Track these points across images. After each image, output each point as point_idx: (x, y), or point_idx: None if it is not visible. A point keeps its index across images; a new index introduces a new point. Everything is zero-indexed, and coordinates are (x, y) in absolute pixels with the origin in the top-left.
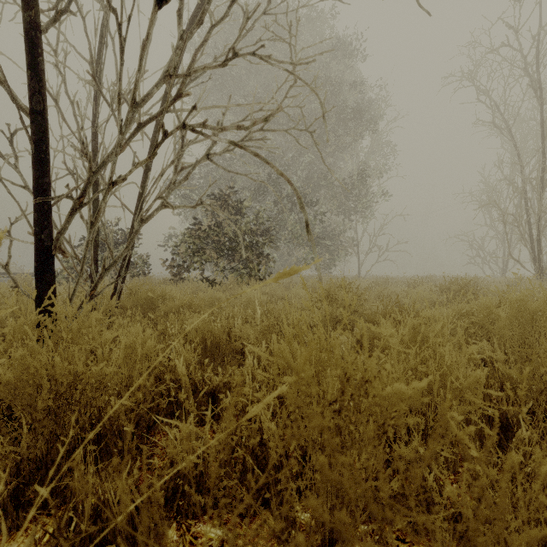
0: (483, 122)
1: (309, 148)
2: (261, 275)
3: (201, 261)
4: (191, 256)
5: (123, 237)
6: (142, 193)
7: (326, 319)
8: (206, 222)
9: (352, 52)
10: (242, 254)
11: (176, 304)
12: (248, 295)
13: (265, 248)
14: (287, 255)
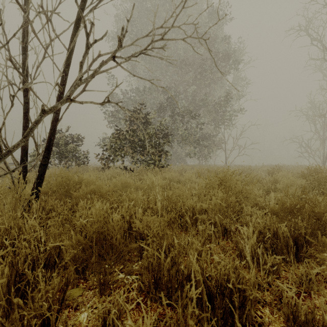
0: (315, 59)
1: (194, 81)
2: (162, 164)
3: (121, 155)
4: (114, 152)
5: (71, 139)
6: (60, 95)
7: (221, 205)
8: (125, 129)
9: (223, 16)
10: (149, 150)
11: (87, 190)
12: (151, 180)
13: (165, 147)
14: (179, 152)
